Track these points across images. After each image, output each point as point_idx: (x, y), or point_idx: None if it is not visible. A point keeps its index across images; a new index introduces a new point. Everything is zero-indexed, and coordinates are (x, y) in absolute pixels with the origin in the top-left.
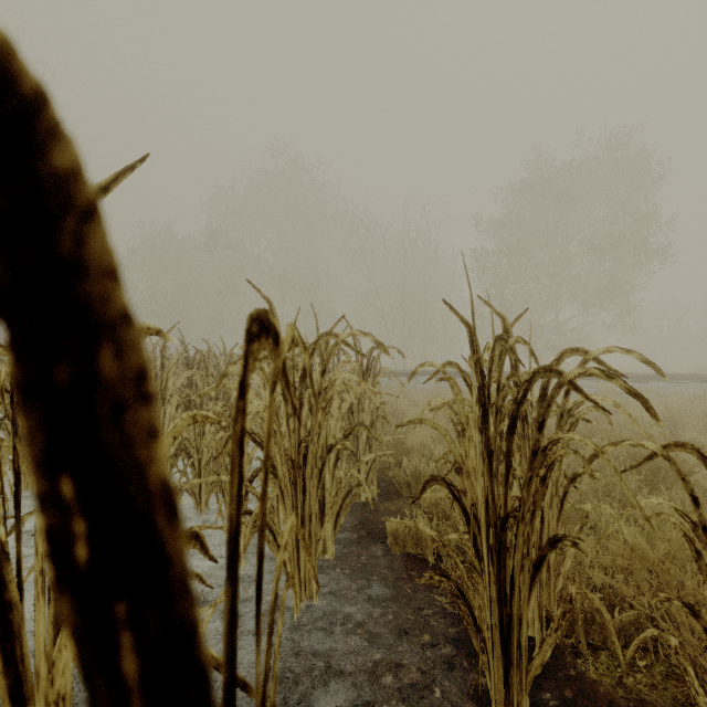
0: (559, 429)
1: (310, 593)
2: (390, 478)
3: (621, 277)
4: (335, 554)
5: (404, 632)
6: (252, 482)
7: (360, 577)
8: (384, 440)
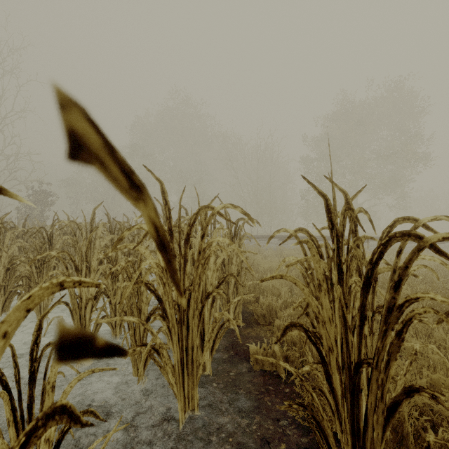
0: (392, 282)
1: (193, 406)
2: (250, 310)
3: (398, 175)
4: (211, 370)
5: (266, 441)
6: (150, 318)
7: (230, 390)
8: (247, 284)
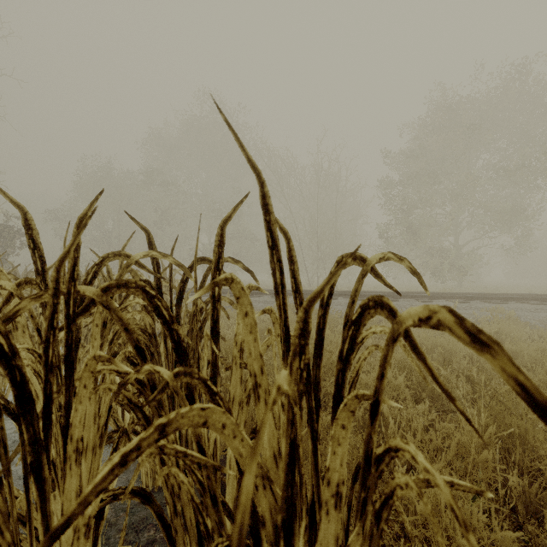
0: None
1: None
2: None
3: (521, 203)
4: None
5: None
6: None
7: None
8: None
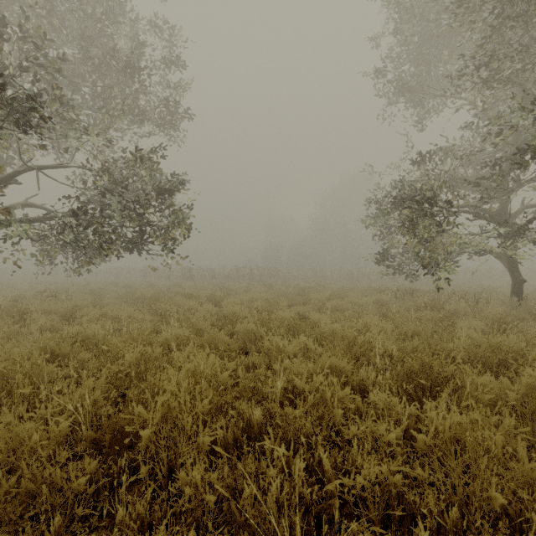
0: None
1: None
2: None
3: None
4: None
5: None
6: None
7: None
8: None
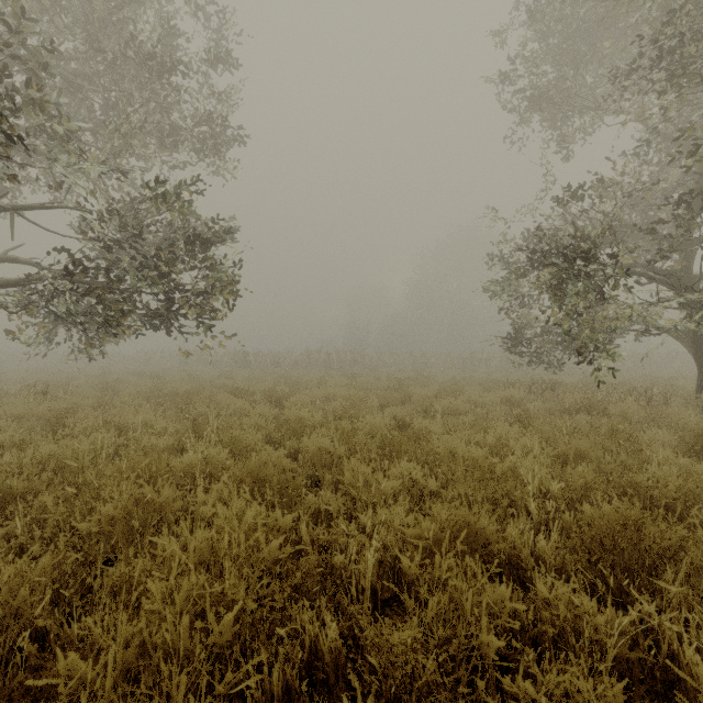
0: None
1: None
2: None
3: None
4: None
5: None
6: None
7: None
8: None
